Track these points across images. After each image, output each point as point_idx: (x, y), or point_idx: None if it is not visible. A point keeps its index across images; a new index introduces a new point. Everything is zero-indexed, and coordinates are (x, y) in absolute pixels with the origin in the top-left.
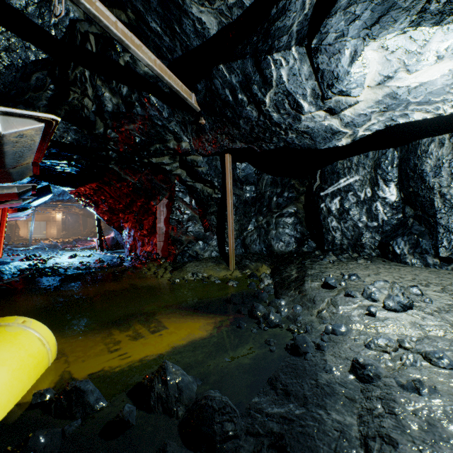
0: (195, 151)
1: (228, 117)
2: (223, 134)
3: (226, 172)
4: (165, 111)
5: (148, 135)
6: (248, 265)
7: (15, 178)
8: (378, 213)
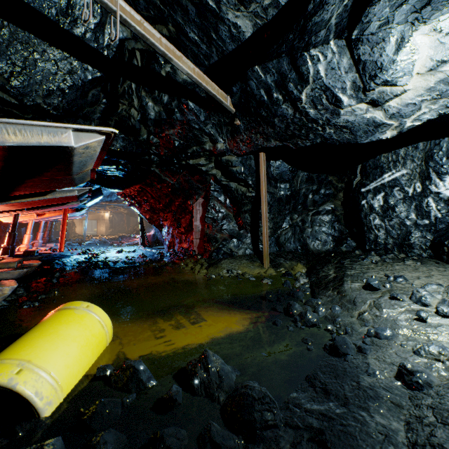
0: (230, 151)
1: (262, 116)
2: (257, 133)
3: (260, 170)
4: (202, 115)
5: (186, 139)
6: (282, 263)
7: (77, 183)
8: (430, 210)
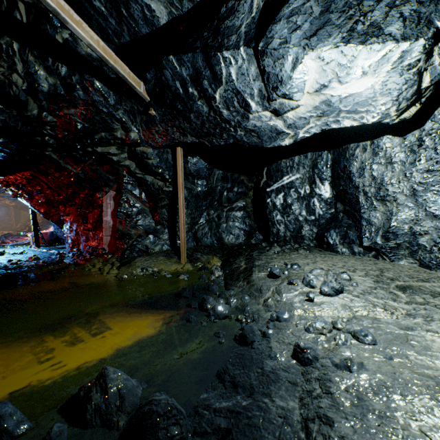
0: (145, 142)
1: (179, 109)
2: (174, 126)
3: (178, 165)
4: (111, 98)
5: (92, 122)
6: (199, 257)
7: None
8: (315, 208)
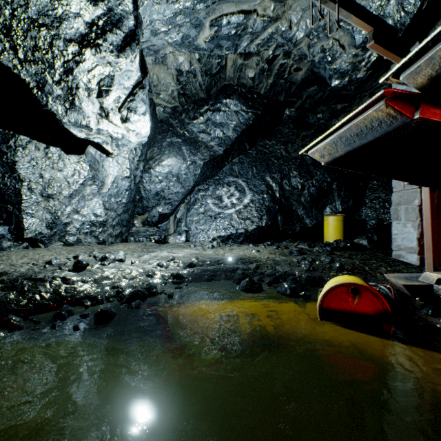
0: None
1: None
2: None
3: None
4: None
5: None
6: None
7: None
8: None
